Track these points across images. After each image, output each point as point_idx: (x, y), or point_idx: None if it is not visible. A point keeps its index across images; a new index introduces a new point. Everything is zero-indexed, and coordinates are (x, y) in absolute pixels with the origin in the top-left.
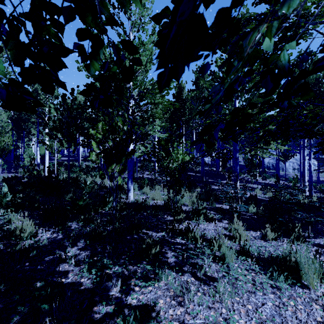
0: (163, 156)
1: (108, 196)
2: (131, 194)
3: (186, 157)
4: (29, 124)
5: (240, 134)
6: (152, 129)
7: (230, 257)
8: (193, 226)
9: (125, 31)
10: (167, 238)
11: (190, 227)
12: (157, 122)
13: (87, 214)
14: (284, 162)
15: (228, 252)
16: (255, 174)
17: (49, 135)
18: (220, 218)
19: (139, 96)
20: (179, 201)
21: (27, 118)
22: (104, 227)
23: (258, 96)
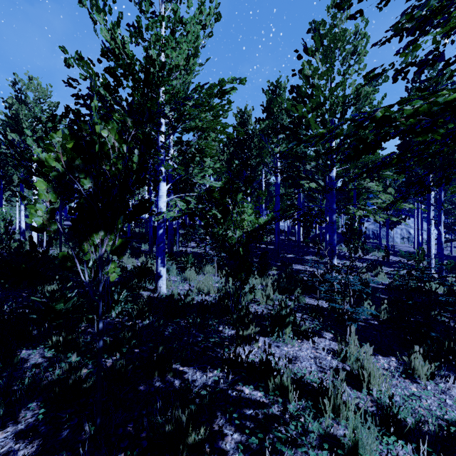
0: (217, 218)
1: (117, 289)
2: (163, 283)
3: (258, 219)
4: (9, 170)
5: (386, 166)
6: (199, 173)
7: (367, 444)
8: (274, 351)
9: (152, 2)
10: (225, 387)
11: (270, 361)
12: (207, 161)
13: (74, 327)
14: (392, 228)
15: (363, 435)
16: (357, 247)
17: (25, 184)
18: (318, 329)
19: (176, 114)
20: (246, 298)
21: (4, 159)
22: (96, 360)
23: (417, 90)
